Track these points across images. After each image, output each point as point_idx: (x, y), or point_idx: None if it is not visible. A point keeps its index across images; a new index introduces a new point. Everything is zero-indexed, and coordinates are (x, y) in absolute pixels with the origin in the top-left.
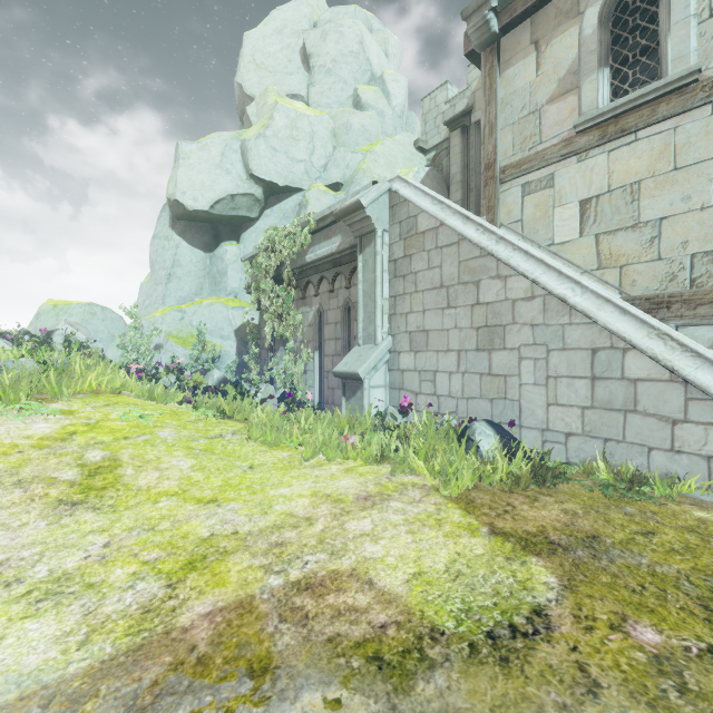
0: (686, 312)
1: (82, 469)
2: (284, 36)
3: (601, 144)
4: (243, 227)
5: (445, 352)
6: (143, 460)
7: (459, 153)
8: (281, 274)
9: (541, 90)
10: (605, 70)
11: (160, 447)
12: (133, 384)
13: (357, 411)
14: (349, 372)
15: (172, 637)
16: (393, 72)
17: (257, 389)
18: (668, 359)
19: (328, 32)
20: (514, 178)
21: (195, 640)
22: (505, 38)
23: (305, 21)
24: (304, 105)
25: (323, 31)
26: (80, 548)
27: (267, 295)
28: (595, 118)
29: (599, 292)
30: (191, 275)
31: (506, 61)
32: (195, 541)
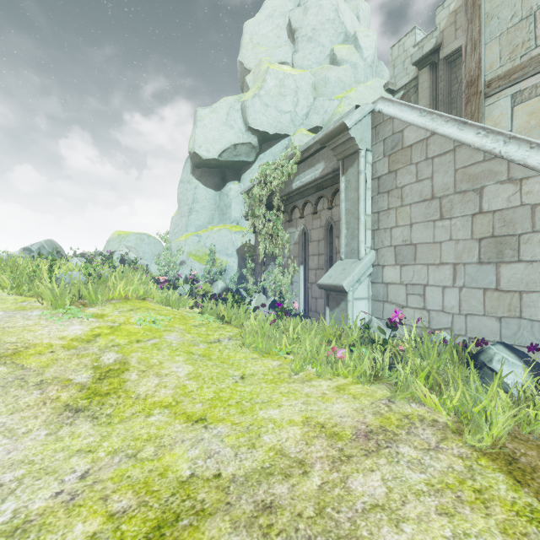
0: None
1: (95, 372)
2: (274, 18)
3: None
4: (243, 170)
5: (436, 265)
6: (147, 365)
7: (427, 88)
8: (271, 202)
9: None
10: None
11: (165, 351)
12: (154, 292)
13: (342, 323)
14: (333, 285)
15: None
16: (364, 30)
17: (251, 298)
18: None
19: (309, 7)
20: (501, 90)
21: None
22: None
23: (291, 4)
24: (290, 67)
25: (305, 7)
26: (58, 477)
27: (261, 220)
28: None
29: None
30: (205, 209)
31: None
32: (172, 485)
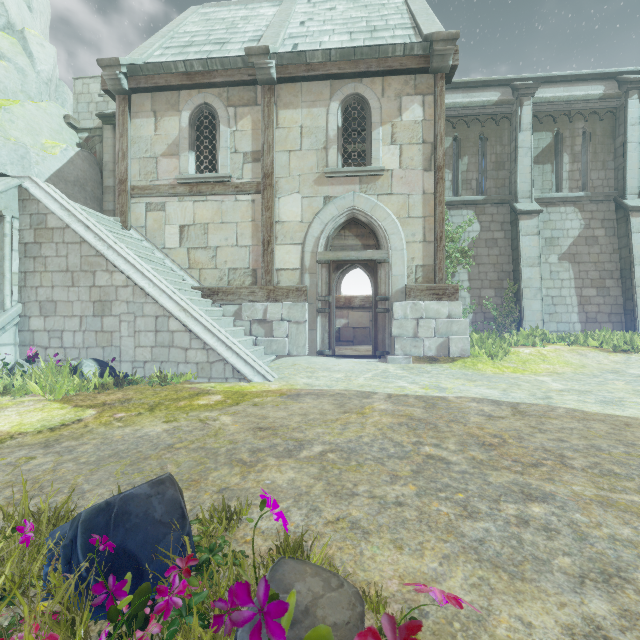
0: (224, 297)
1: None
2: None
3: (190, 195)
4: None
5: (70, 317)
6: None
7: (112, 146)
8: None
9: (158, 146)
10: (193, 153)
11: None
12: None
13: None
14: None
15: None
16: (39, 35)
17: None
18: (185, 321)
19: None
20: (140, 197)
21: None
22: (134, 95)
23: None
24: None
25: None
26: None
27: None
28: (187, 179)
29: (161, 287)
30: None
31: (135, 112)
32: None
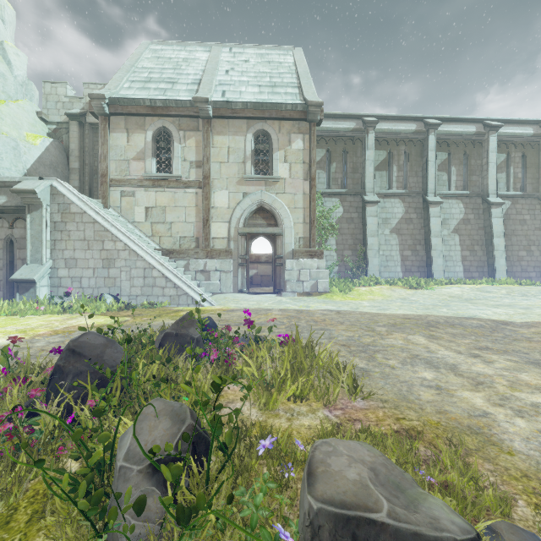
0: (178, 256)
1: None
2: None
3: (153, 187)
4: None
5: (87, 269)
6: None
7: (77, 137)
8: None
9: (130, 152)
10: (155, 159)
11: None
12: None
13: (37, 297)
14: (26, 279)
15: (42, 334)
16: (15, 47)
17: None
18: (163, 271)
19: None
20: (117, 186)
21: (49, 333)
22: (112, 117)
23: None
24: None
25: None
26: None
27: None
28: (151, 176)
29: (147, 250)
30: None
31: (113, 128)
32: (13, 331)
